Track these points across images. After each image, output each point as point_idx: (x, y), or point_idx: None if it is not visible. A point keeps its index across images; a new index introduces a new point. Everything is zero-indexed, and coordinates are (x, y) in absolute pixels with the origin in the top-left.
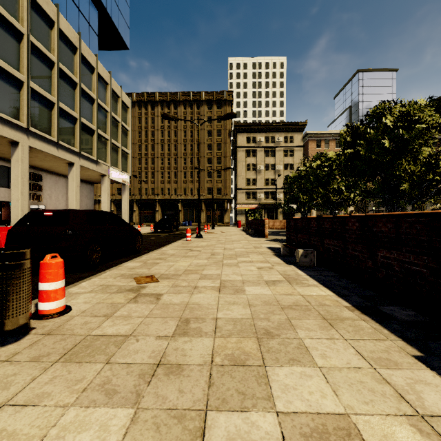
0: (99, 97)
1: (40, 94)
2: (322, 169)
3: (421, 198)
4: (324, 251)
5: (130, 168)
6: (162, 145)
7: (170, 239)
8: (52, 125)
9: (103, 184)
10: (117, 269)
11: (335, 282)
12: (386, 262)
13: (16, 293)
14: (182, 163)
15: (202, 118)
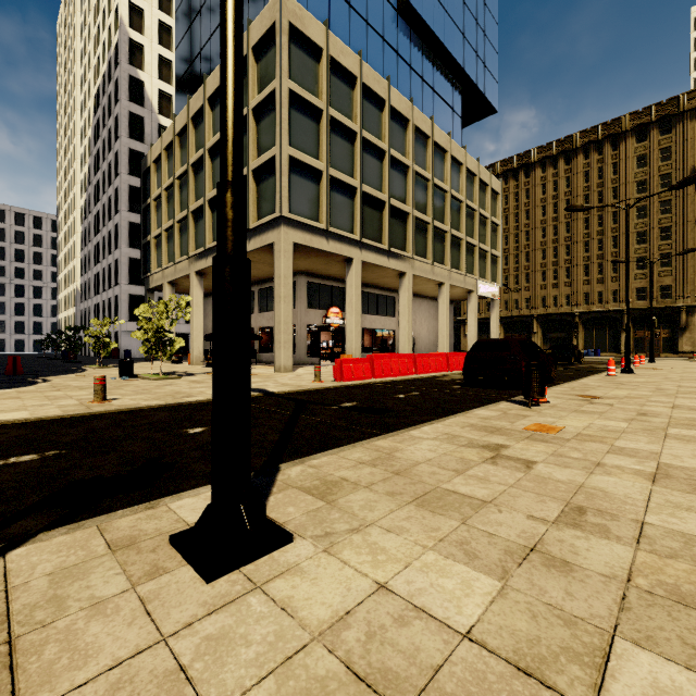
0: (466, 196)
1: (420, 219)
2: None
3: None
4: None
5: (500, 276)
6: (544, 229)
7: (578, 373)
8: (428, 247)
9: (470, 302)
10: (549, 390)
11: None
12: None
13: (543, 382)
14: (580, 252)
15: (623, 164)
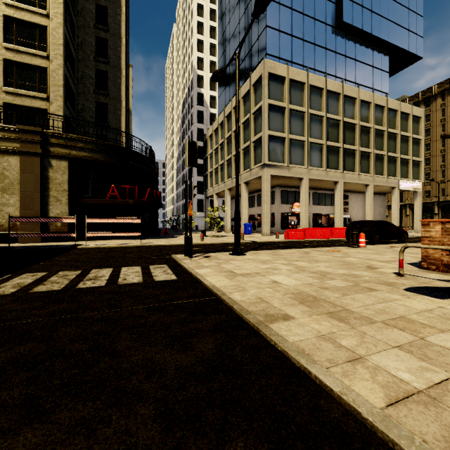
0: (389, 126)
1: (349, 148)
2: None
3: None
4: None
5: (422, 174)
6: None
7: None
8: (355, 164)
9: (393, 195)
10: (385, 245)
11: None
12: None
13: (356, 238)
14: None
15: None
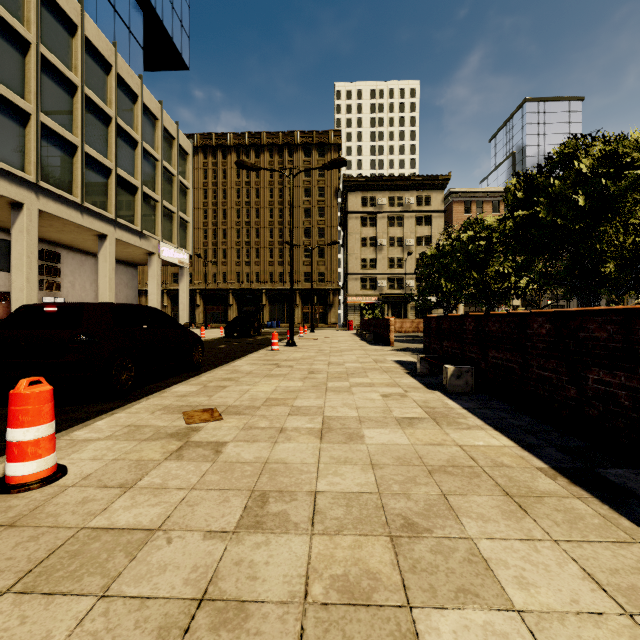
0: (144, 138)
1: (56, 132)
2: (476, 242)
3: (635, 286)
4: (488, 369)
5: (191, 243)
6: (239, 210)
7: (248, 348)
8: (74, 178)
9: (151, 266)
10: (159, 396)
11: (512, 422)
12: (604, 390)
13: None
14: (267, 236)
15: (296, 171)
